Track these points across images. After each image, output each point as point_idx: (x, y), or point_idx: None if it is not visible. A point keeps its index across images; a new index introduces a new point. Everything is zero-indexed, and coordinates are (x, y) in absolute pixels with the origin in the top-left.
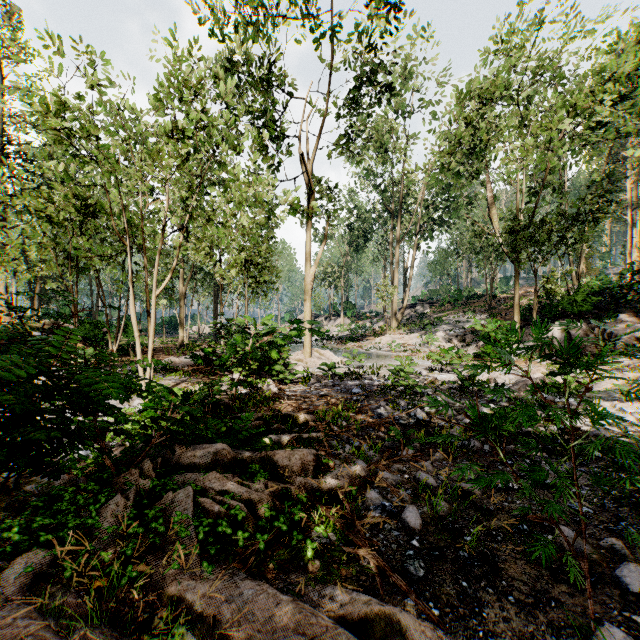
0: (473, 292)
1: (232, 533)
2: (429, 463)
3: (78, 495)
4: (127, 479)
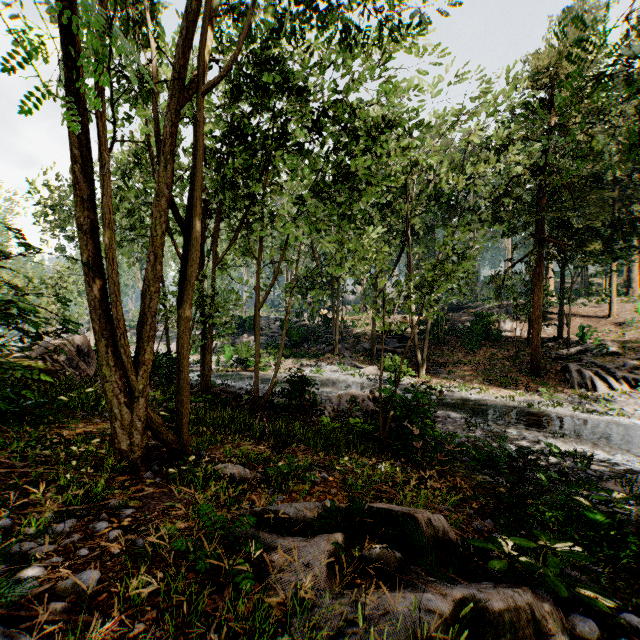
0: None
1: None
2: None
3: None
4: None
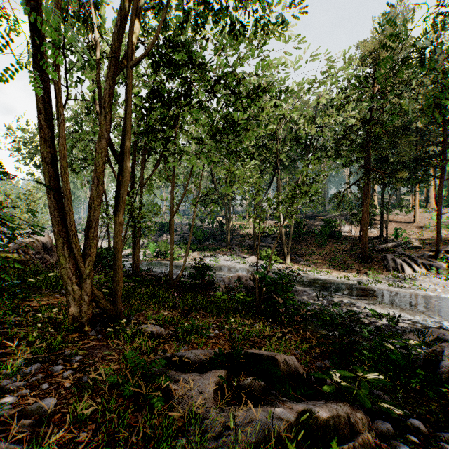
0: None
1: None
2: None
3: None
4: None
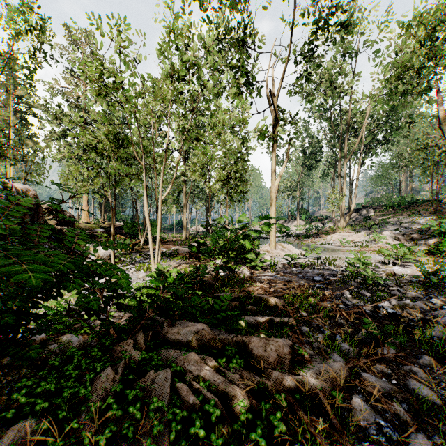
0: (414, 198)
1: (205, 433)
2: (419, 368)
3: (82, 360)
4: (123, 348)
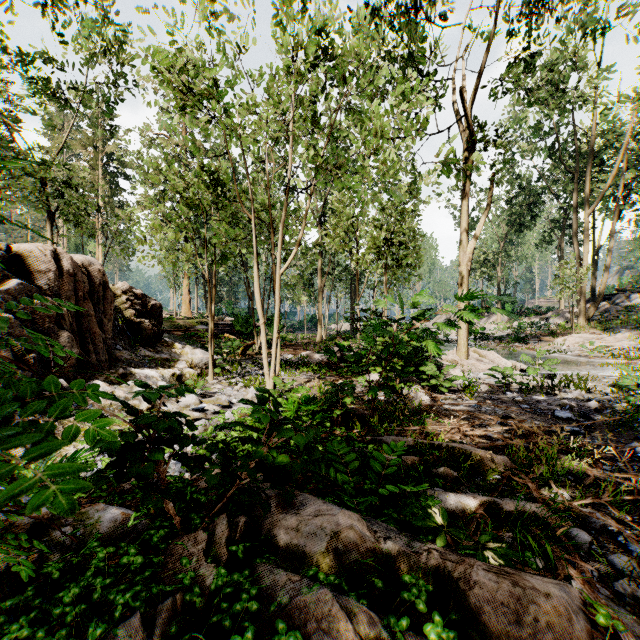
0: None
1: None
2: None
3: (99, 576)
4: (187, 550)
